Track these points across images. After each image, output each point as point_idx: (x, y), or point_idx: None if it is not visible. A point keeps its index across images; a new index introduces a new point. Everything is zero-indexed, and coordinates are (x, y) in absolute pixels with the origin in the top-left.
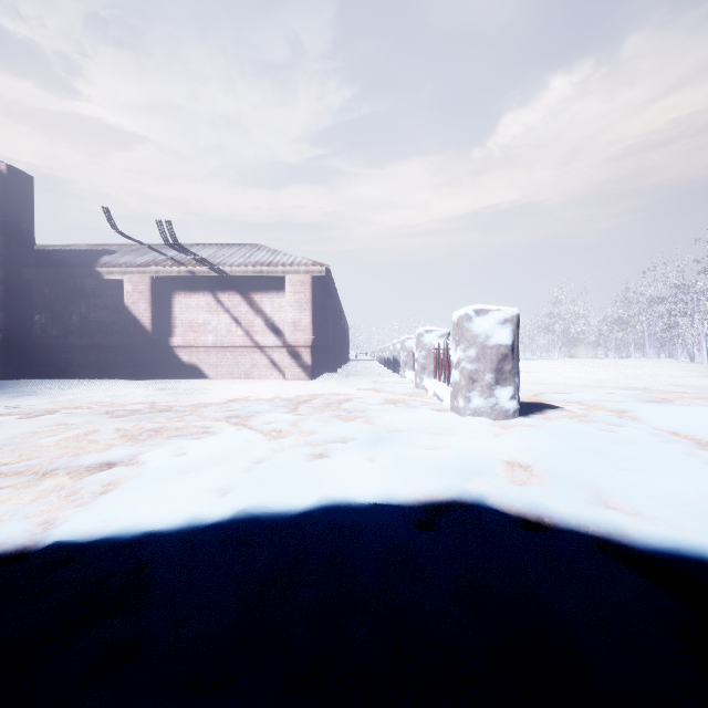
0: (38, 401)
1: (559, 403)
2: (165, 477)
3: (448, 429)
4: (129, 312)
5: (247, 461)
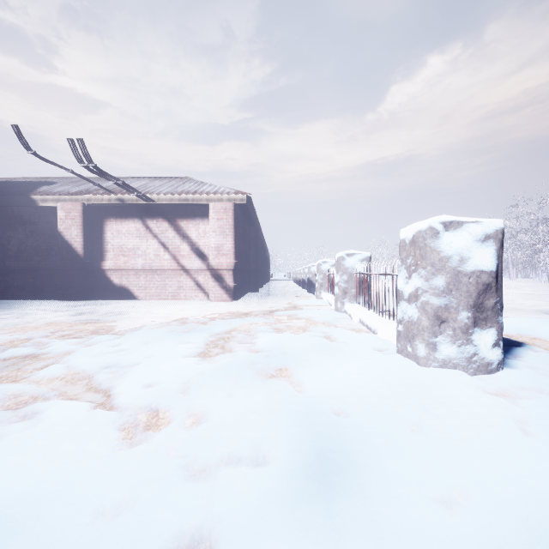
0: None
1: (508, 336)
2: None
3: (426, 408)
4: (62, 237)
5: None
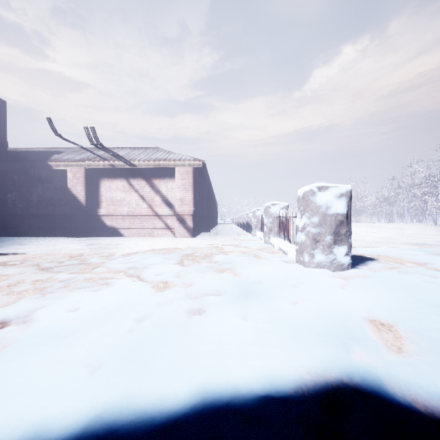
0: None
1: (371, 256)
2: (43, 344)
3: (301, 281)
4: (70, 192)
5: (130, 320)
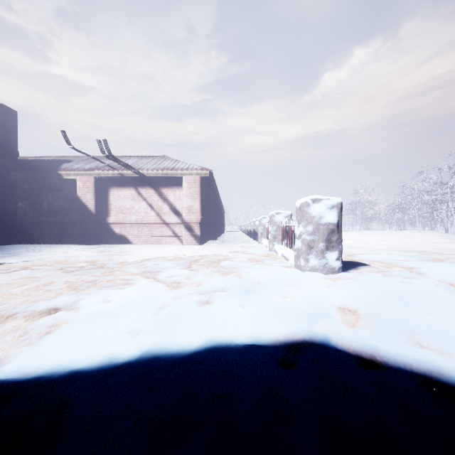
0: (17, 260)
1: (366, 261)
2: (93, 320)
3: (294, 281)
4: (80, 200)
5: (154, 307)
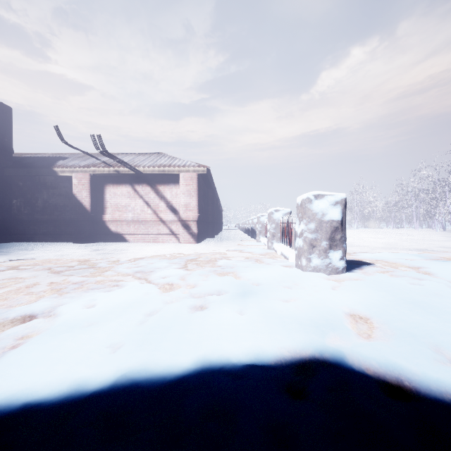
0: (6, 259)
1: (369, 260)
2: (70, 331)
3: (296, 283)
4: (76, 198)
5: (141, 314)
